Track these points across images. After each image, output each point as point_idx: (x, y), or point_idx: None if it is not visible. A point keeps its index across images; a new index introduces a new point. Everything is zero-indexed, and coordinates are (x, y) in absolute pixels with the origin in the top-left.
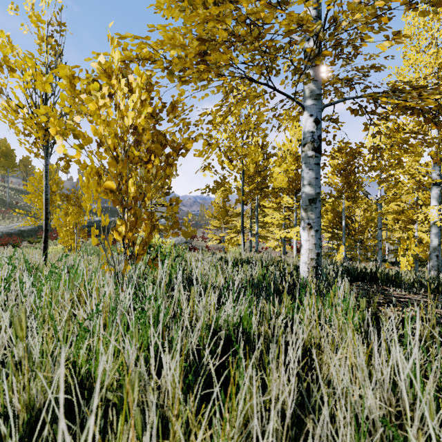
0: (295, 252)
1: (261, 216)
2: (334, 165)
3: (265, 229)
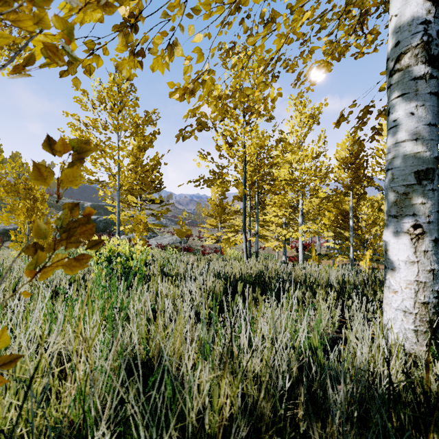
0: (301, 254)
1: (261, 214)
2: (342, 158)
3: (265, 228)
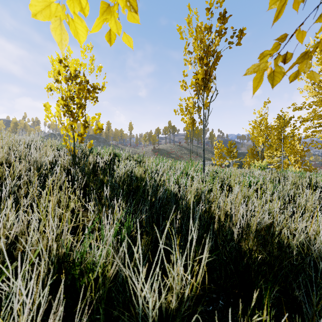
0: None
1: None
2: None
3: None
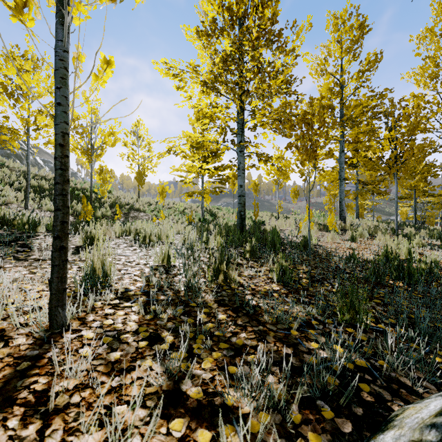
0: None
1: None
2: None
3: None
